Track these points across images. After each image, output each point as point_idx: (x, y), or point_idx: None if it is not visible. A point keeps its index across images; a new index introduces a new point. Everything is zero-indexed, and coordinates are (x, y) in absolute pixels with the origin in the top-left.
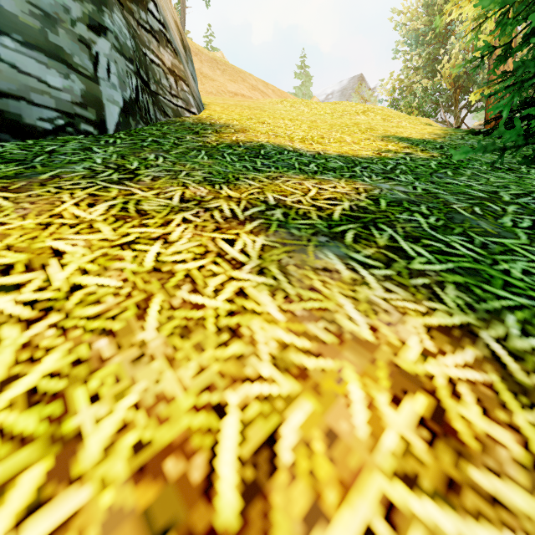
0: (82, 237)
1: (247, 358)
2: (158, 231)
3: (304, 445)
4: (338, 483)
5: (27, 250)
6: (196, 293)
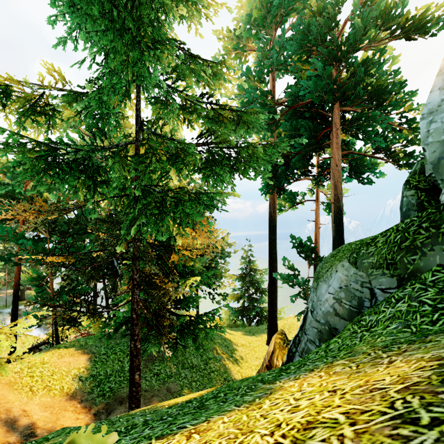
0: (301, 415)
1: (199, 442)
2: (278, 432)
3: (181, 442)
4: (174, 443)
5: (305, 407)
6: (227, 438)
